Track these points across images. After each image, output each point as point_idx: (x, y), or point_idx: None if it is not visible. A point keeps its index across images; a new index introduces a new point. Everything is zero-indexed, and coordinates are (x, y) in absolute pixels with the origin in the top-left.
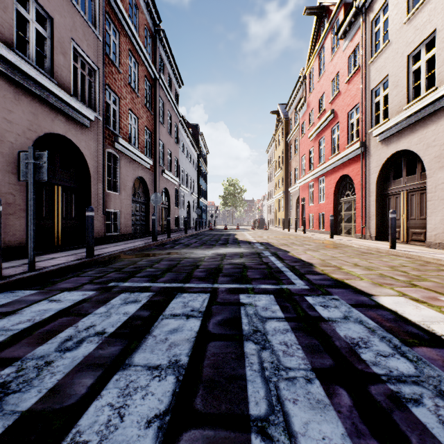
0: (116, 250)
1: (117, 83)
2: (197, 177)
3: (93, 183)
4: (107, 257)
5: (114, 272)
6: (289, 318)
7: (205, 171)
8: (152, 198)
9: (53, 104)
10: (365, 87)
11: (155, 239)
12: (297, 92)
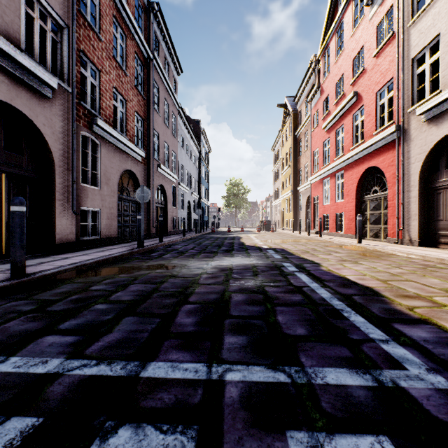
0: (76, 263)
1: (97, 52)
2: (198, 176)
3: (58, 172)
4: (52, 275)
5: (25, 316)
6: None
7: (207, 169)
8: (137, 193)
9: None
10: (403, 56)
11: (141, 245)
12: (307, 81)
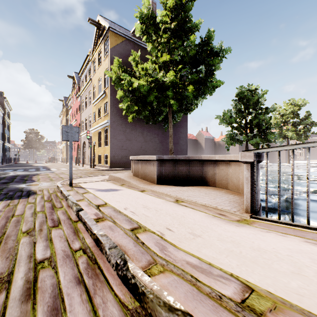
0: None
1: None
2: (2, 129)
3: None
4: None
5: None
6: (36, 169)
7: (9, 123)
8: None
9: None
10: (81, 119)
11: None
12: (70, 98)
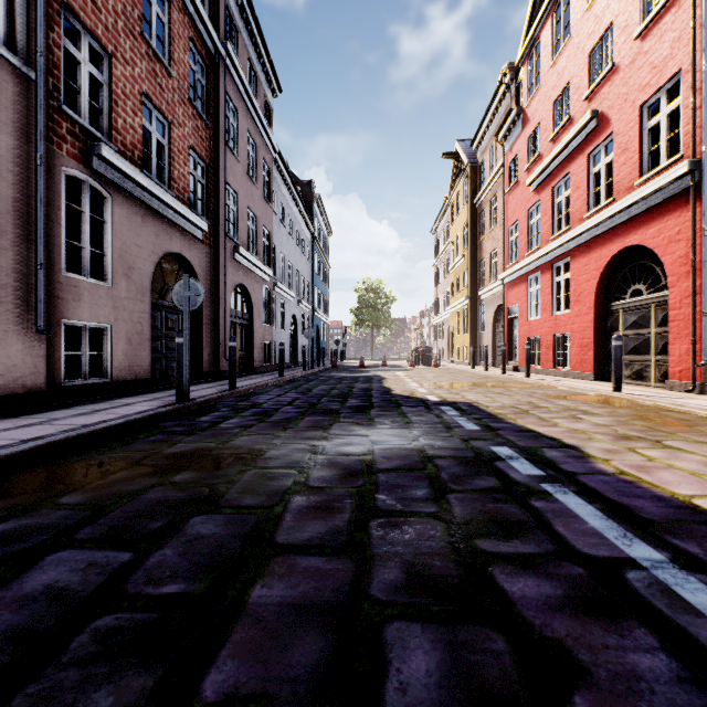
0: None
1: (103, 17)
2: (310, 274)
3: None
4: None
5: None
6: None
7: (326, 264)
8: (176, 291)
9: None
10: None
11: (184, 397)
12: (496, 108)
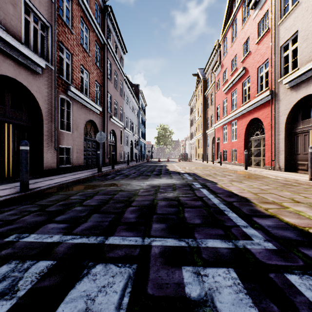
0: (58, 182)
1: (70, 42)
2: (138, 123)
3: (45, 123)
4: (45, 190)
5: (33, 213)
6: None
7: (144, 118)
8: (97, 136)
9: (1, 47)
10: (275, 44)
11: (100, 170)
12: (213, 58)
